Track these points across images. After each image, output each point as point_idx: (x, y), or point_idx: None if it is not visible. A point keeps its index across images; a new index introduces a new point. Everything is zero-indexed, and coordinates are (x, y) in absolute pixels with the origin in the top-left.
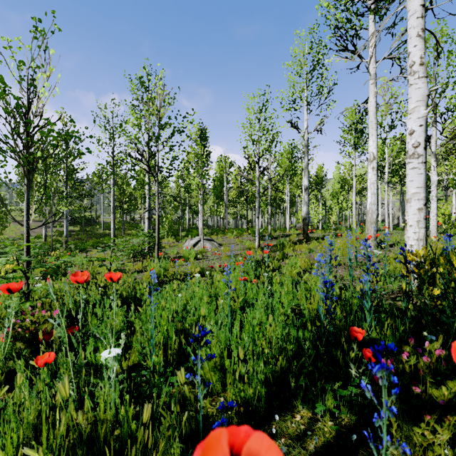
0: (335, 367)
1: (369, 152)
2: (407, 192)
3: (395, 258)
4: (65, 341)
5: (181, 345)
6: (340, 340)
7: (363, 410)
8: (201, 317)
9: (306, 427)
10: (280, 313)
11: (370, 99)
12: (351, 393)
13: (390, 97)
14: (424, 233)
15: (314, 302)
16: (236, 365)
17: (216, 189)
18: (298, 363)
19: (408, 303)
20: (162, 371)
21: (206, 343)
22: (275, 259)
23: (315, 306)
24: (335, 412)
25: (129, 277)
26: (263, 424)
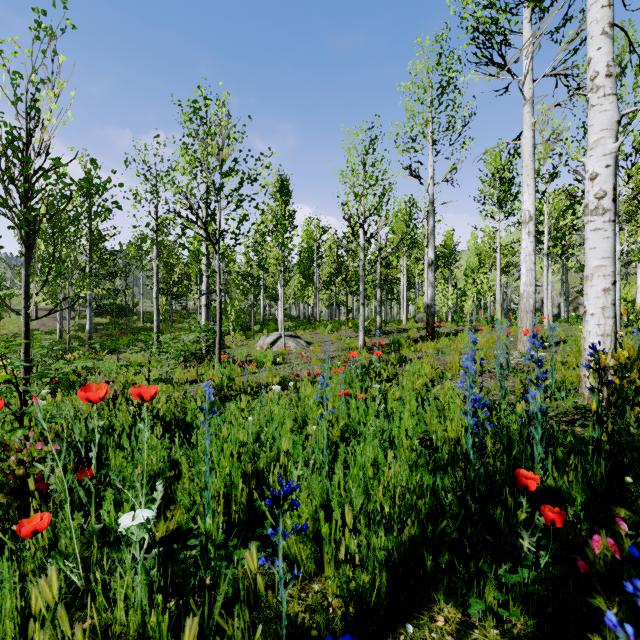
0: (492, 533)
1: (523, 209)
2: (587, 265)
3: (564, 362)
4: (63, 497)
5: (252, 497)
6: (501, 492)
7: (545, 608)
8: (282, 453)
9: (455, 638)
10: (403, 447)
11: (525, 134)
12: (527, 582)
13: (551, 133)
14: (612, 325)
15: (451, 428)
16: (338, 532)
17: (303, 265)
18: (437, 528)
19: (602, 433)
20: (221, 540)
21: (293, 506)
22: (389, 364)
23: (453, 435)
24: (502, 614)
25: (177, 390)
26: (385, 633)
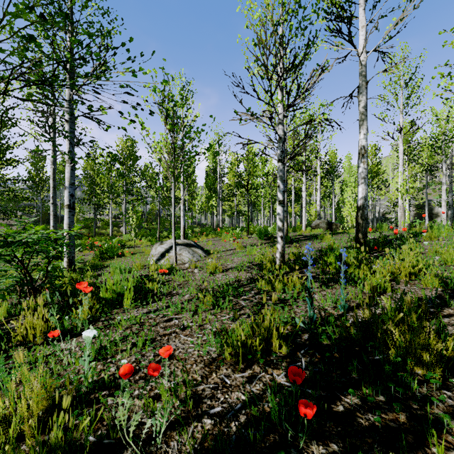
0: None
1: None
2: None
3: None
4: None
5: None
6: None
7: None
8: None
9: None
10: None
11: None
12: None
13: None
14: None
15: None
16: None
17: (209, 181)
18: None
19: None
20: None
21: None
22: None
23: None
24: None
25: None
26: None
